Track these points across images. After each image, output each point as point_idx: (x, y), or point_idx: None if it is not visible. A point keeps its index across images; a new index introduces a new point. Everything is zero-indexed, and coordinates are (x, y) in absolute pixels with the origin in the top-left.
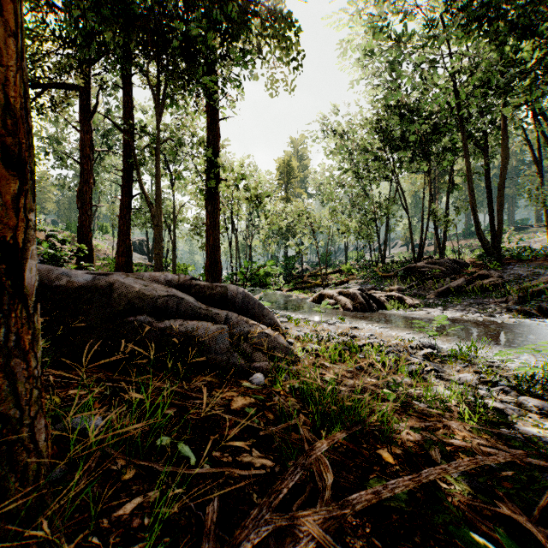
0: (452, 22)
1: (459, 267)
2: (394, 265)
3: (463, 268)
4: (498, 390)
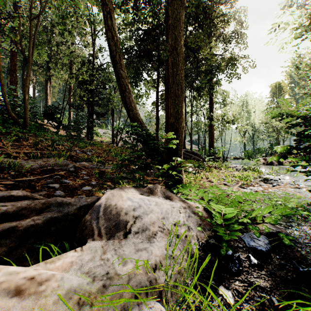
0: None
1: None
2: None
3: None
4: None
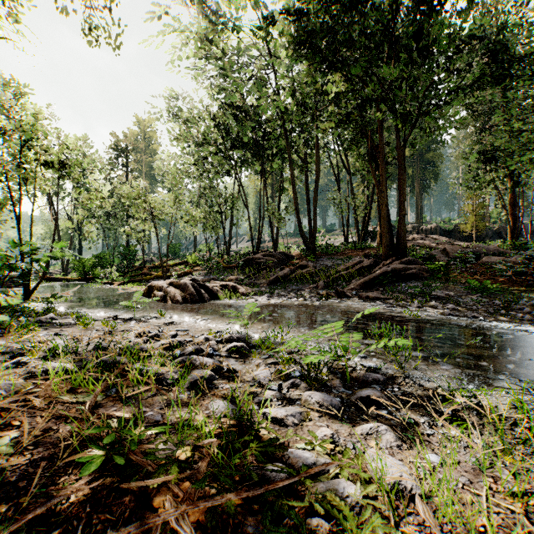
0: (280, 38)
1: (287, 259)
2: (237, 257)
3: (290, 260)
4: (290, 385)
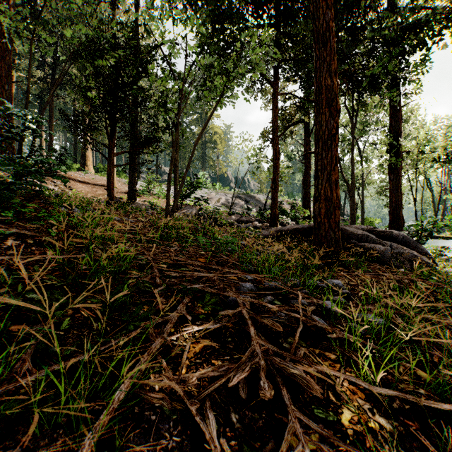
0: None
1: None
2: None
3: None
4: None
